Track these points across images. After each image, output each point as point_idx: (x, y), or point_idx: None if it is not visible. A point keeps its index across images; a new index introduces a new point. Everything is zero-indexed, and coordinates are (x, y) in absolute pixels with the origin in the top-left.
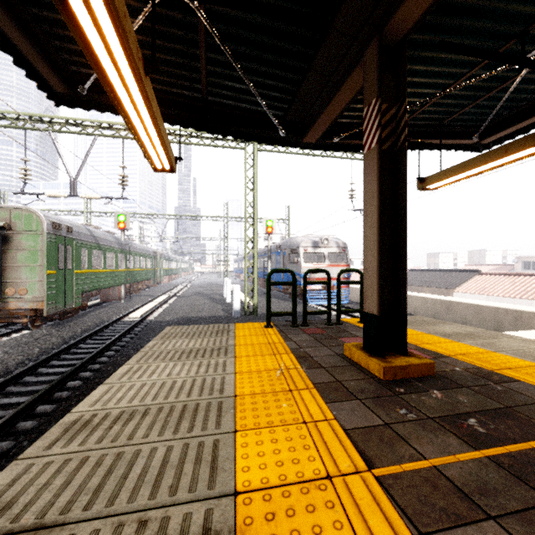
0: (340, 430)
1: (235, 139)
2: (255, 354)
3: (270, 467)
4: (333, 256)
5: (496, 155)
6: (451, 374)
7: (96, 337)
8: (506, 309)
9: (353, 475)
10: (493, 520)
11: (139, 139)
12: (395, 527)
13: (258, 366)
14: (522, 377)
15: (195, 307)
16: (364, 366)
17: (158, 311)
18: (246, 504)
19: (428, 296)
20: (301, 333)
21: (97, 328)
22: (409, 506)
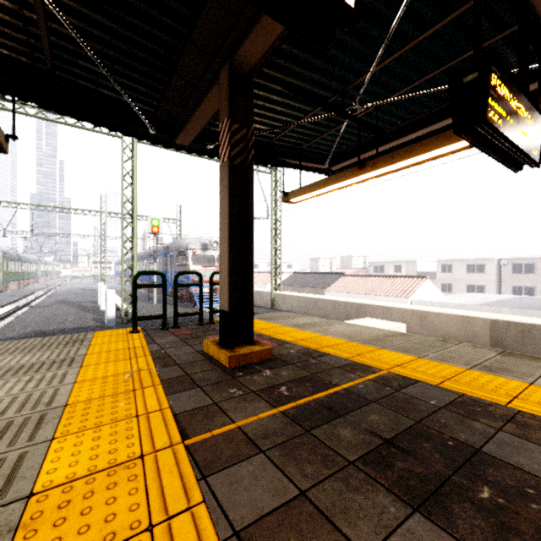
0: (170, 416)
1: (95, 126)
2: (107, 361)
3: (82, 463)
4: None
5: (332, 181)
6: (286, 356)
7: None
8: (352, 303)
9: (166, 449)
10: (263, 453)
11: None
12: (185, 478)
13: (107, 372)
14: (333, 351)
15: (55, 318)
16: (216, 358)
17: None
18: (40, 501)
19: (302, 295)
20: (169, 335)
21: None
22: (204, 460)
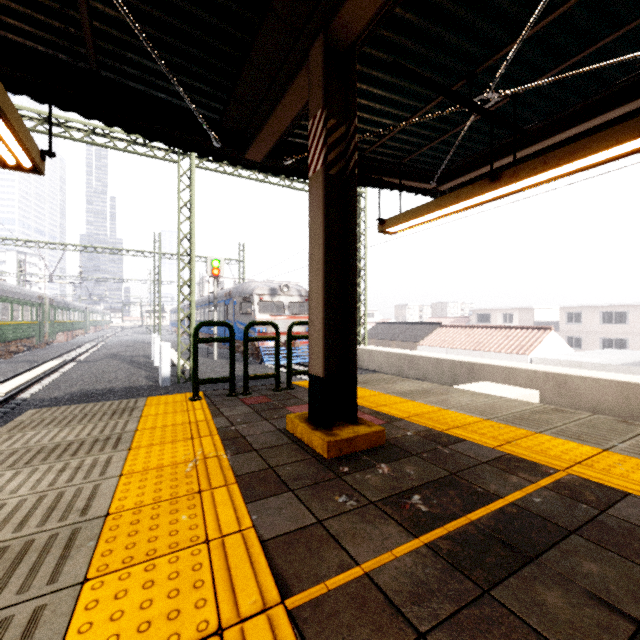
0: (256, 544)
1: (148, 140)
2: (163, 442)
3: (125, 638)
4: (295, 306)
5: (449, 201)
6: (402, 441)
7: None
8: (461, 362)
9: (257, 616)
10: (423, 639)
11: None
12: None
13: (162, 459)
14: (468, 435)
15: (104, 375)
16: (307, 442)
17: (40, 384)
18: None
19: (393, 350)
20: (239, 404)
21: None
22: None
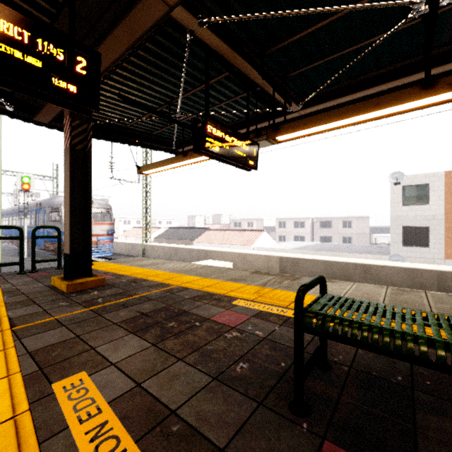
0: (6, 319)
1: None
2: None
3: None
4: (100, 215)
5: (168, 162)
6: (116, 283)
7: None
8: (202, 250)
9: None
10: (64, 326)
11: None
12: (6, 341)
13: None
14: (153, 278)
15: None
16: (59, 288)
17: None
18: None
19: (166, 245)
20: (25, 277)
21: None
22: (23, 333)
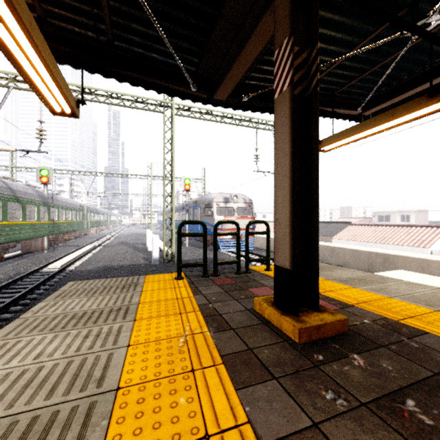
0: None
1: (146, 90)
2: (159, 315)
3: None
4: (241, 210)
5: (384, 119)
6: (363, 329)
7: (6, 290)
8: (376, 253)
9: None
10: None
11: (20, 67)
12: None
13: (159, 332)
14: (428, 327)
15: (117, 256)
16: (276, 325)
17: (80, 260)
18: None
19: None
20: (211, 284)
21: (8, 281)
22: None
